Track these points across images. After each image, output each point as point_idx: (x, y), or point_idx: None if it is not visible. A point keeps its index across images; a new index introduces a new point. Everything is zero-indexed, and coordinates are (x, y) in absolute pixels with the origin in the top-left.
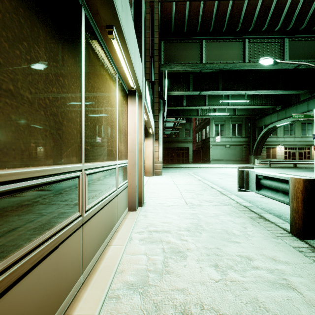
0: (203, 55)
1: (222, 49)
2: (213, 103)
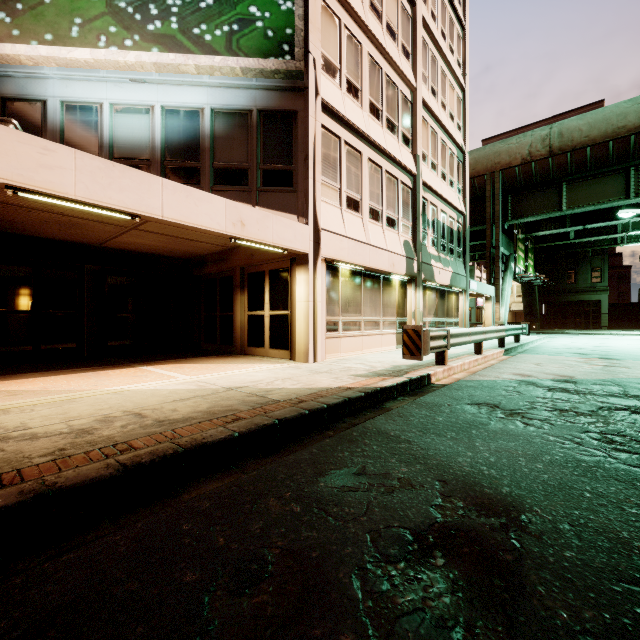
0: (563, 200)
1: (592, 188)
2: (633, 226)
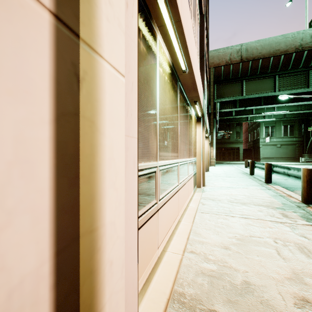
0: (243, 90)
1: (258, 85)
2: (259, 111)
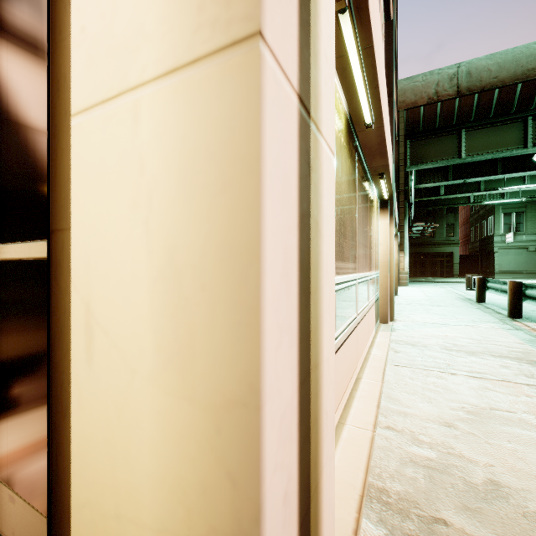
0: (462, 147)
1: (491, 136)
2: (493, 185)
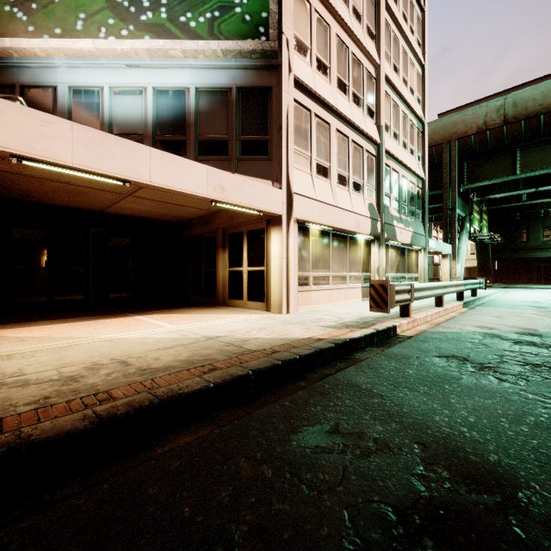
0: (517, 165)
1: (545, 153)
2: None
